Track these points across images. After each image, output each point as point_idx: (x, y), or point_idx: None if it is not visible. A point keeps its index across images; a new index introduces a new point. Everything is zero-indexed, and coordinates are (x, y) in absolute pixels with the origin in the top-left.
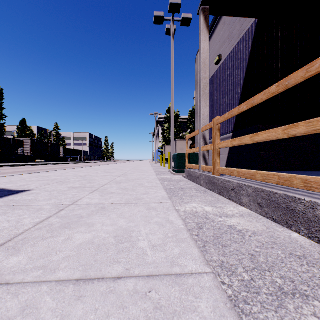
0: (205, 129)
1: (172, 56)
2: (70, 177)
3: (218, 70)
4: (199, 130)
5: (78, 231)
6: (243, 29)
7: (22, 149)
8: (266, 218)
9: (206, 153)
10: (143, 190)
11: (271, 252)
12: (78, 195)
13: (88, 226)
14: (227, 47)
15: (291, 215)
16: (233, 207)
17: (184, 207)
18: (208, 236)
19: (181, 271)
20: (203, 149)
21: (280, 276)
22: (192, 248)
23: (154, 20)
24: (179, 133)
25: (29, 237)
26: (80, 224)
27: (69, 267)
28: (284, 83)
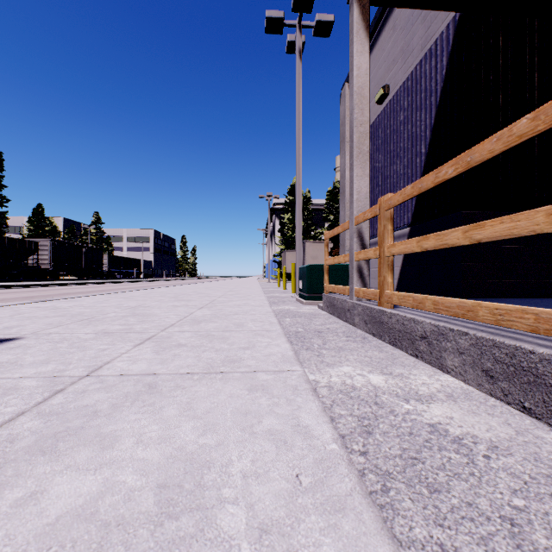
0: (362, 219)
1: (299, 91)
2: (108, 310)
3: (383, 114)
4: (351, 222)
5: (68, 466)
6: (430, 34)
7: (36, 257)
8: (506, 404)
9: (363, 264)
10: (244, 338)
11: None
12: (108, 351)
13: (100, 445)
14: (400, 70)
15: None
16: (427, 374)
17: (327, 375)
18: (389, 457)
19: None
20: (359, 256)
21: None
22: (374, 542)
23: (266, 26)
24: (309, 230)
25: None
26: (83, 437)
27: None
28: None
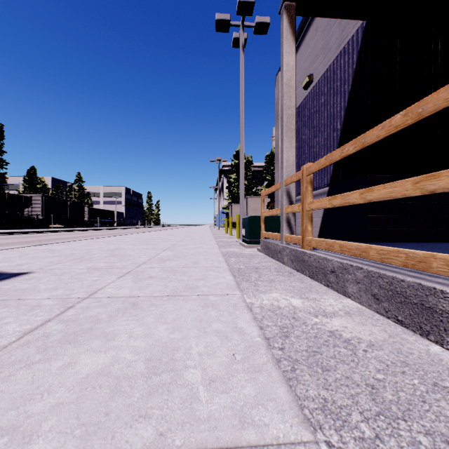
0: (290, 182)
1: (242, 77)
2: (93, 251)
3: (308, 97)
4: (281, 183)
5: (87, 349)
6: (344, 36)
7: (30, 209)
8: (386, 318)
9: (291, 216)
10: (199, 272)
11: (403, 380)
12: (99, 281)
13: (105, 338)
14: (321, 63)
15: (427, 316)
16: (334, 299)
17: (260, 299)
18: (298, 351)
19: (258, 438)
20: (287, 210)
21: (424, 429)
22: (276, 385)
23: (216, 26)
24: (251, 187)
25: (4, 361)
26: (93, 334)
27: (57, 429)
28: (416, 110)
